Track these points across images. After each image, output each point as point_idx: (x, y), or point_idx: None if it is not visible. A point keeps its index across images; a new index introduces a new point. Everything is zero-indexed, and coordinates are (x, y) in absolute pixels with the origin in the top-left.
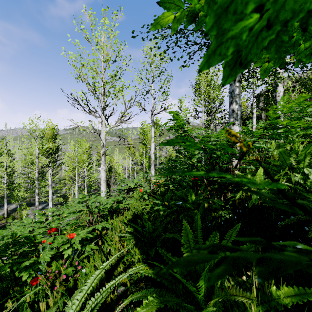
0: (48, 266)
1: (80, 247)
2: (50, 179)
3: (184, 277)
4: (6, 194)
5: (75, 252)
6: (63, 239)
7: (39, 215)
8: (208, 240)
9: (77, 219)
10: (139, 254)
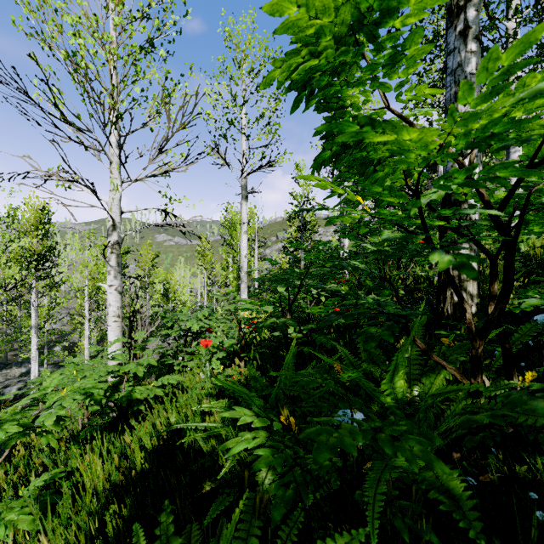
0: None
1: None
2: (33, 315)
3: None
4: None
5: None
6: None
7: None
8: None
9: None
10: None
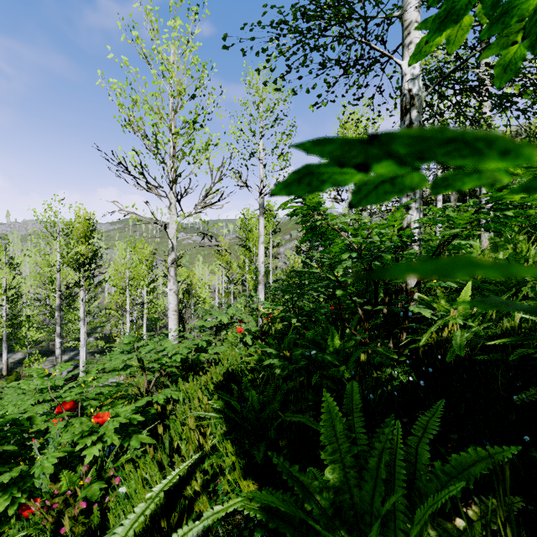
0: (56, 479)
1: (118, 442)
2: (82, 309)
3: (328, 523)
4: (5, 334)
5: (112, 448)
6: (82, 427)
7: (40, 377)
8: (381, 439)
9: (117, 384)
10: (234, 456)
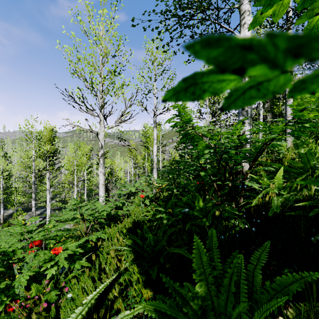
0: (29, 288)
1: (67, 265)
2: (48, 183)
3: None
4: (2, 199)
5: (64, 268)
6: (44, 256)
7: (19, 226)
8: (231, 266)
9: (67, 229)
10: (138, 274)
